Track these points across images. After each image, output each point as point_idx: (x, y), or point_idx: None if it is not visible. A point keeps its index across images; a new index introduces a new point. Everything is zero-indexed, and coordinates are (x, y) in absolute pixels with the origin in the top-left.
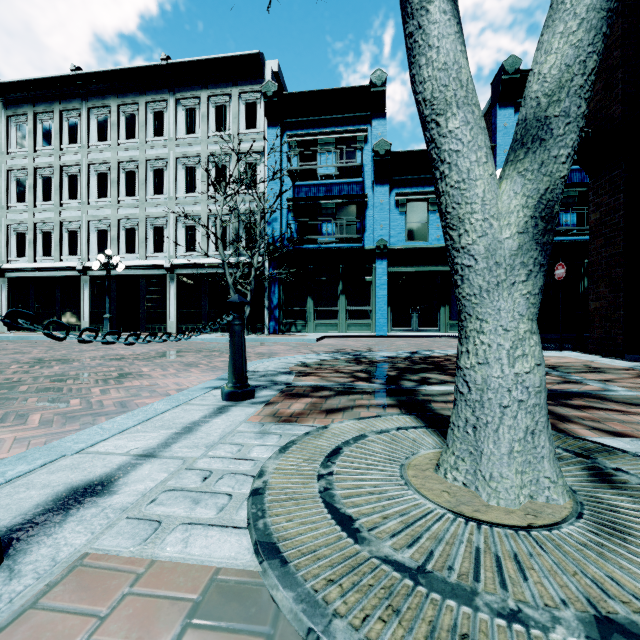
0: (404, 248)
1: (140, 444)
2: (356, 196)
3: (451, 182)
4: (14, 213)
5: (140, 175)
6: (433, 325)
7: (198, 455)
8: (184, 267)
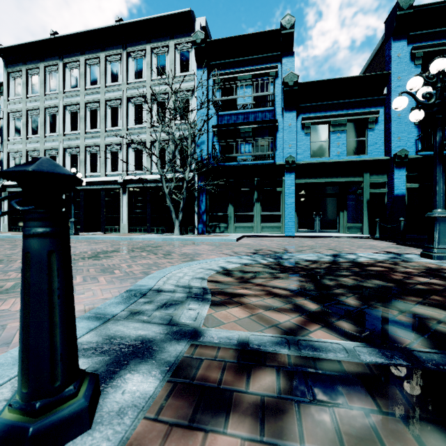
0: (309, 163)
1: None
2: (268, 121)
3: None
4: (12, 144)
5: (101, 112)
6: (333, 227)
7: None
8: (133, 182)
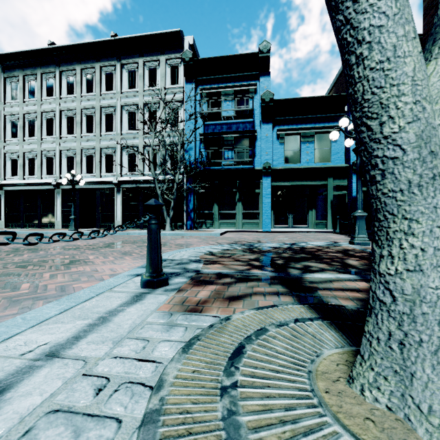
0: (283, 168)
1: (51, 338)
2: (248, 131)
3: (371, 64)
4: (9, 145)
5: (96, 118)
6: (304, 223)
7: (101, 354)
8: (127, 182)
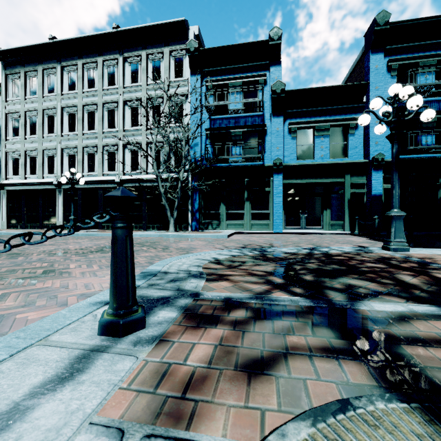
0: (295, 165)
1: None
2: (258, 126)
3: None
4: (11, 144)
5: (98, 114)
6: (317, 224)
7: None
8: (129, 181)
